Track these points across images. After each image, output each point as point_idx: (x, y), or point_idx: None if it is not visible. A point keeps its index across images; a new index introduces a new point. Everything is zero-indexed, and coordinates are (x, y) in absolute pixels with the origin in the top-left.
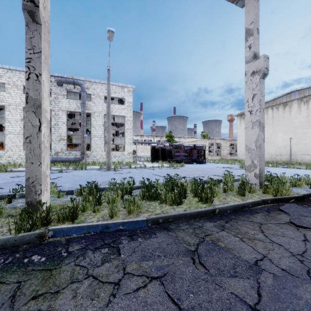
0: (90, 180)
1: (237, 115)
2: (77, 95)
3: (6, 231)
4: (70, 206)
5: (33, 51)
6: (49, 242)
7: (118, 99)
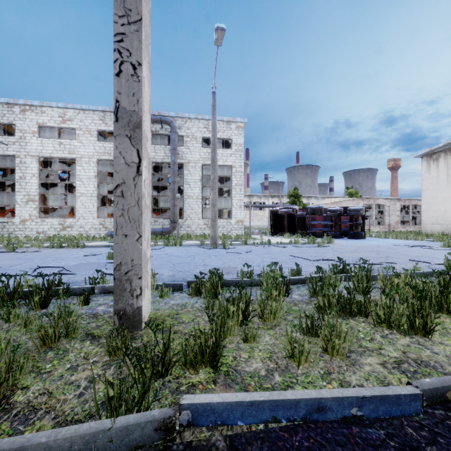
0: (195, 263)
1: (422, 155)
2: (164, 139)
3: (85, 382)
4: (187, 319)
5: (128, 19)
6: (187, 449)
7: (220, 142)
